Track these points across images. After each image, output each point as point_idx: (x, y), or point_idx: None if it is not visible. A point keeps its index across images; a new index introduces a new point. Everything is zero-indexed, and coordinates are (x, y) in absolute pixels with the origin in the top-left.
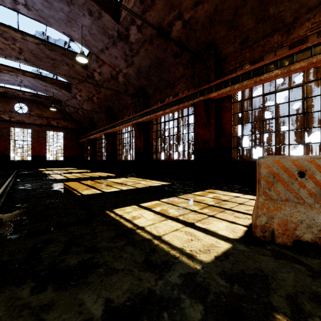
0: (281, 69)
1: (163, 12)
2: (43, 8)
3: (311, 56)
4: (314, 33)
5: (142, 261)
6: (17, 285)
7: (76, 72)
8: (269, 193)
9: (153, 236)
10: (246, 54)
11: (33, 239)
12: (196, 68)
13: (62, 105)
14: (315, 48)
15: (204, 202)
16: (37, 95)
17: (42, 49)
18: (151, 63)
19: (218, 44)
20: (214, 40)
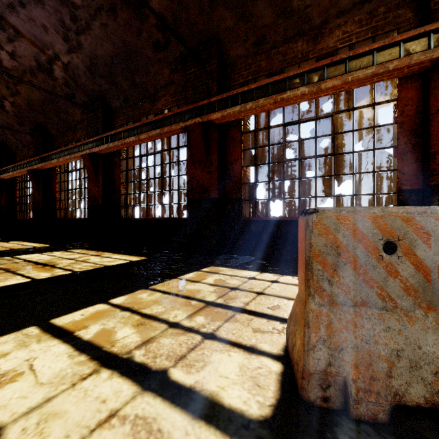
0: (309, 86)
1: None
2: None
3: (346, 73)
4: (345, 46)
5: None
6: None
7: None
8: (328, 290)
9: None
10: (262, 62)
11: None
12: (190, 72)
13: None
14: (351, 63)
15: (199, 298)
16: None
17: None
18: (114, 53)
19: (223, 40)
20: (218, 32)
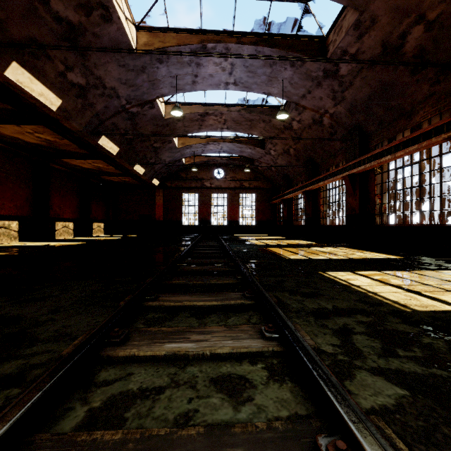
0: None
1: (389, 26)
2: (248, 79)
3: None
4: None
5: (357, 299)
6: (280, 292)
7: (272, 127)
8: None
9: (368, 291)
10: None
11: (273, 278)
12: None
13: (255, 164)
14: None
15: (450, 280)
16: (232, 158)
17: (243, 114)
18: (371, 92)
19: None
20: None
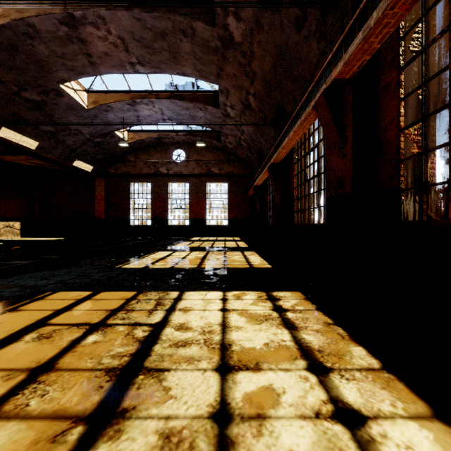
0: None
1: None
2: None
3: None
4: None
5: None
6: None
7: (204, 48)
8: None
9: None
10: None
11: None
12: None
13: (221, 139)
14: None
15: None
16: (192, 132)
17: (140, 17)
18: None
19: None
20: None
